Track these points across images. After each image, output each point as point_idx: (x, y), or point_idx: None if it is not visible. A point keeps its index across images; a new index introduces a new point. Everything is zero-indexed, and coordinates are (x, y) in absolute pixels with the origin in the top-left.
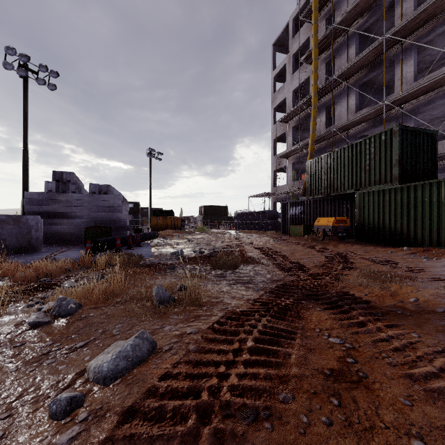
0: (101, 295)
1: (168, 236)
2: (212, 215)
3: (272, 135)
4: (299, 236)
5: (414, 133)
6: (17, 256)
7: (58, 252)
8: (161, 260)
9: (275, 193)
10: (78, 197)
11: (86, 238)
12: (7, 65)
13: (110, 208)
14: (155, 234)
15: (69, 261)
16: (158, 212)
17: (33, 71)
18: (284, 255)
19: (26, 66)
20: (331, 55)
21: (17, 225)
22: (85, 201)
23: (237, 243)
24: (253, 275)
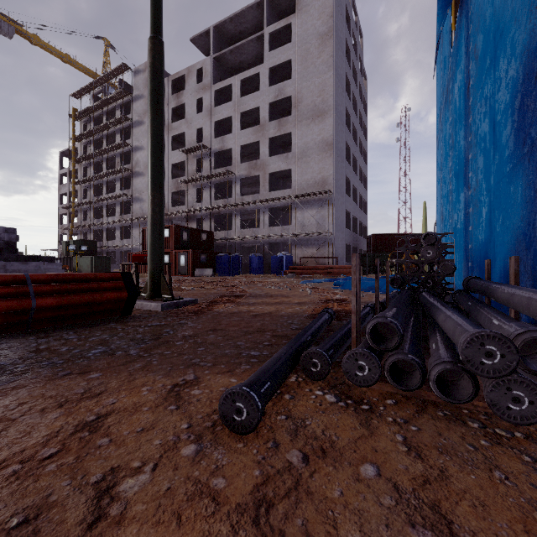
0: None
1: None
2: None
3: (59, 211)
4: None
5: (88, 241)
6: None
7: None
8: None
9: (58, 250)
10: None
11: None
12: None
13: None
14: None
15: None
16: None
17: None
18: None
19: None
20: (86, 187)
21: None
22: None
23: None
24: None
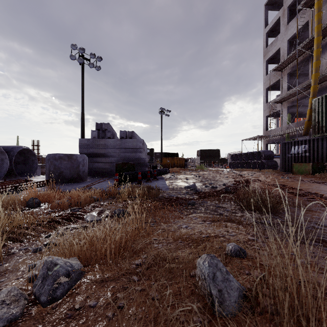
0: (112, 252)
1: (176, 172)
2: (207, 157)
3: (264, 85)
4: (306, 174)
5: None
6: (69, 184)
7: (96, 182)
8: (178, 194)
9: (269, 136)
10: (112, 141)
11: (117, 172)
12: (72, 57)
13: (134, 149)
14: (167, 170)
15: (99, 190)
16: (167, 154)
17: (87, 59)
18: (322, 195)
19: (83, 56)
20: None
21: (70, 161)
22: (116, 145)
23: (244, 179)
24: (315, 225)
